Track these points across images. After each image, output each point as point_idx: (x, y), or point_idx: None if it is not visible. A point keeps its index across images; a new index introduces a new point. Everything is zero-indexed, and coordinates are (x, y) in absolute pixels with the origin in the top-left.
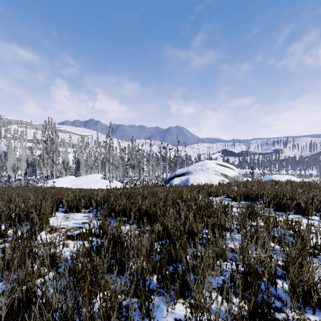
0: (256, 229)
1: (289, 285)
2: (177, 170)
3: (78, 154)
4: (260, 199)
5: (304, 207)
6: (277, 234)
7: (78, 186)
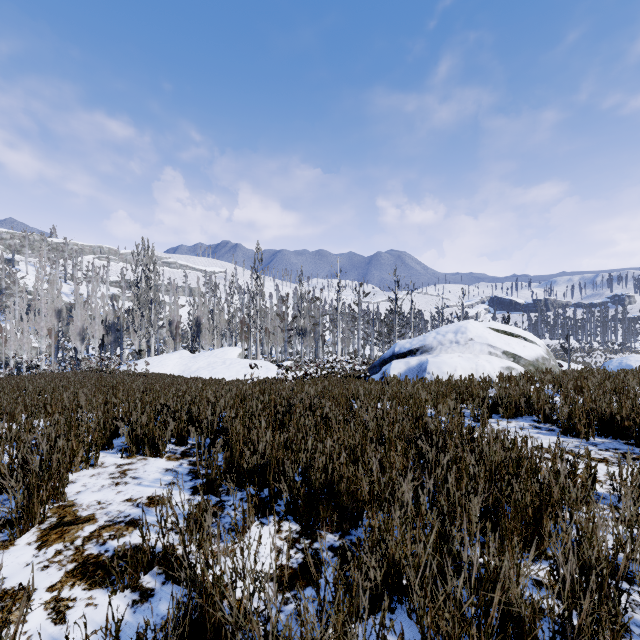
0: None
1: None
2: (398, 343)
3: (199, 309)
4: None
5: None
6: None
7: (194, 373)
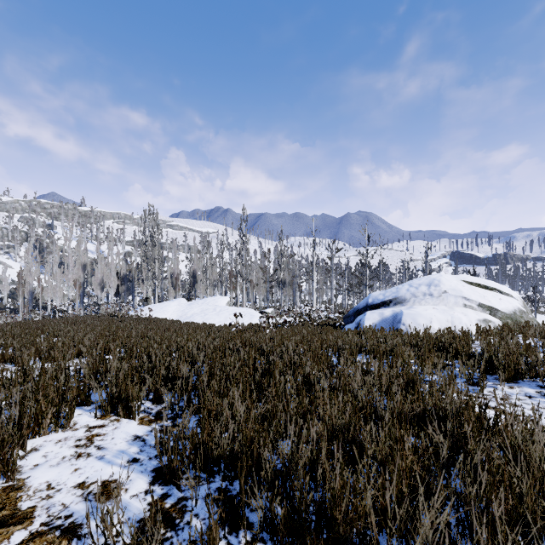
0: None
1: None
2: (372, 295)
3: (195, 263)
4: None
5: None
6: None
7: (189, 318)
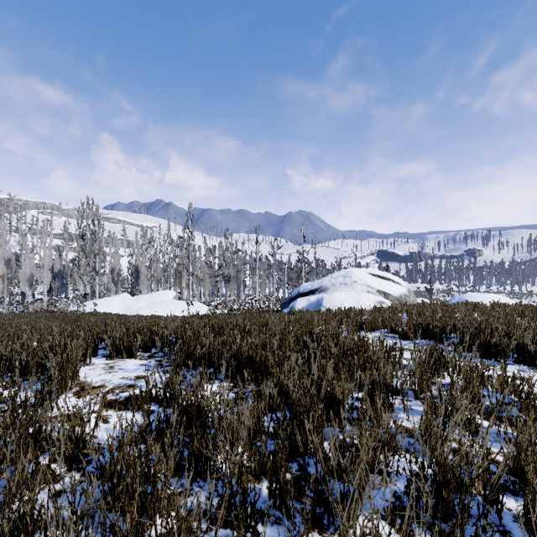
0: (451, 393)
1: (526, 508)
2: (303, 285)
3: (137, 258)
4: (449, 336)
5: (533, 352)
6: (488, 402)
7: (136, 312)
